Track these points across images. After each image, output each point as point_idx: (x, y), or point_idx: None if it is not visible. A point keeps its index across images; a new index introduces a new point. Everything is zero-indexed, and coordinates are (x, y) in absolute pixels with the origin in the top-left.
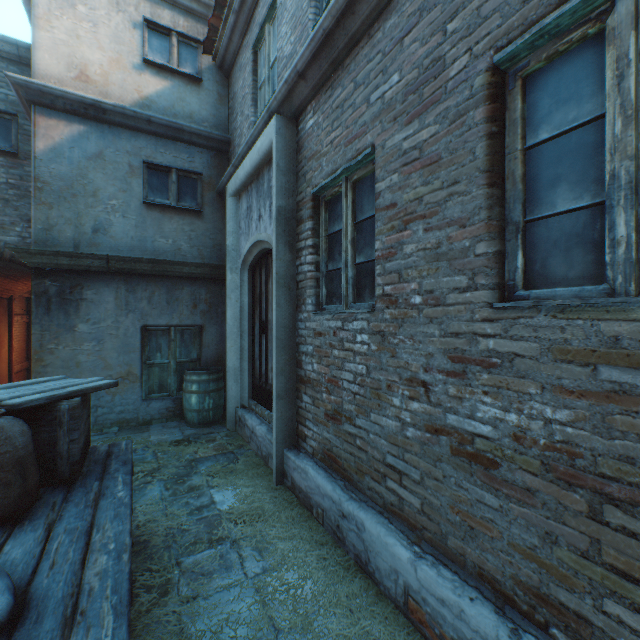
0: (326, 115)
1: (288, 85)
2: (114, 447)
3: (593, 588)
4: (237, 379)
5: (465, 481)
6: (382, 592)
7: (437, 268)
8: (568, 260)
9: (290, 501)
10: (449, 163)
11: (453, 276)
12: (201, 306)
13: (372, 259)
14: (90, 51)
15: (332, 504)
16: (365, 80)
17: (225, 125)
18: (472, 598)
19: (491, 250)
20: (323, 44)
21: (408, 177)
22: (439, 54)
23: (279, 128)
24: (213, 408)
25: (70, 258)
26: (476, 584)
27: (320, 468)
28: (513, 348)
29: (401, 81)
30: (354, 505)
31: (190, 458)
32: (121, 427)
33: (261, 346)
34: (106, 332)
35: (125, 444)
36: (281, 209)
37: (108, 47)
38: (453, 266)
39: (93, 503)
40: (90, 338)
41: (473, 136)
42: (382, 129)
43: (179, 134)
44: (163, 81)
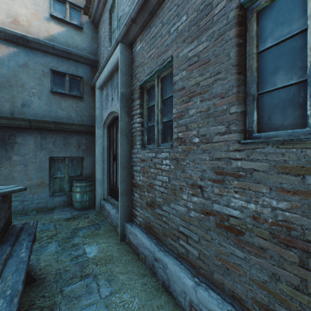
0: (147, 42)
1: (126, 26)
2: (25, 225)
3: (302, 308)
4: (101, 185)
5: (224, 242)
6: (177, 303)
7: (208, 122)
8: (284, 115)
9: (127, 250)
10: (214, 62)
11: (217, 126)
12: (82, 147)
13: (171, 119)
14: (20, 8)
15: (150, 253)
16: (168, 21)
17: (95, 52)
18: (229, 310)
19: (239, 110)
20: (145, 2)
21: (191, 72)
22: (209, 2)
23: (122, 50)
24: (88, 200)
25: (8, 120)
26: (230, 301)
27: (143, 232)
28: (252, 166)
29: (187, 19)
30: (161, 254)
31: (74, 228)
32: (38, 211)
33: (113, 167)
34: (29, 160)
35: (32, 223)
36: (123, 94)
37: (30, 7)
38: (217, 120)
39: (3, 262)
40: (20, 163)
41: (228, 46)
42: (177, 47)
43: (70, 56)
44: (61, 27)
